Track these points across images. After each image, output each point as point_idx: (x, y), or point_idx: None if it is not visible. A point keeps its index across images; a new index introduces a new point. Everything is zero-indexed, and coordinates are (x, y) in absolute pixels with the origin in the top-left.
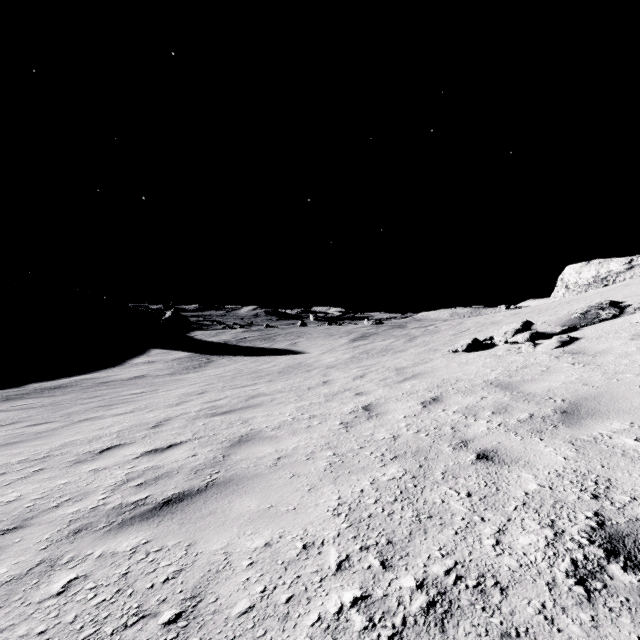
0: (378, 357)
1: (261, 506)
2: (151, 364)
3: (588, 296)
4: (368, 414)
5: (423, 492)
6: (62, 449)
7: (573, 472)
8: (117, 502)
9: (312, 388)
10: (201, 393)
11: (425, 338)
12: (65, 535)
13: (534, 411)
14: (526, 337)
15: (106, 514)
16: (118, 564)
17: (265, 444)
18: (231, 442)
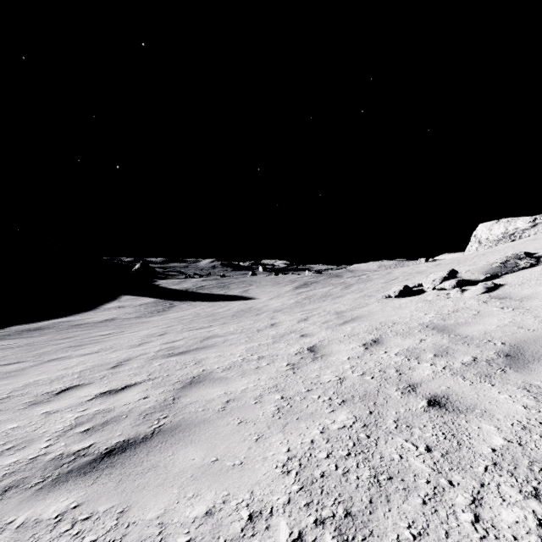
0: (319, 302)
1: (206, 459)
2: (121, 308)
3: (501, 249)
4: (313, 355)
5: (378, 445)
6: (24, 389)
7: (540, 424)
8: (59, 451)
9: (261, 330)
10: (162, 334)
11: (359, 286)
12: None
13: (476, 354)
14: (453, 284)
15: (43, 467)
16: (37, 538)
17: (215, 386)
18: (183, 383)
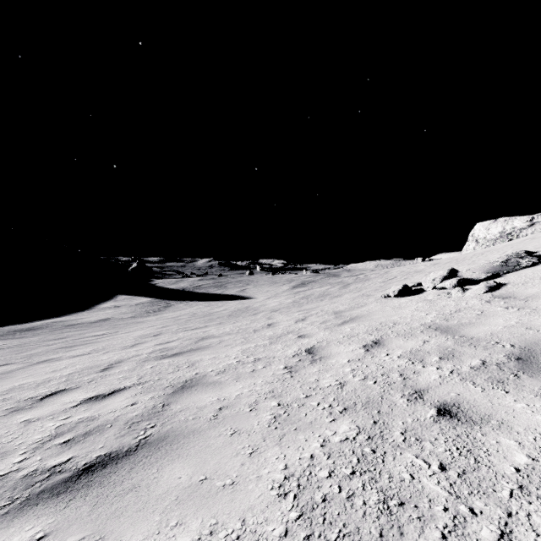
0: (317, 302)
1: (193, 478)
2: (117, 308)
3: (499, 248)
4: (311, 357)
5: (385, 461)
6: (7, 394)
7: None
8: (33, 467)
9: (258, 330)
10: (156, 335)
11: (357, 285)
12: None
13: (485, 357)
14: (454, 283)
15: (13, 486)
16: None
17: (208, 391)
18: (174, 388)
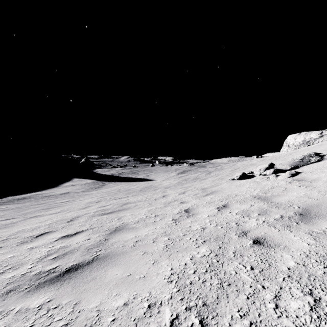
0: (192, 182)
1: (124, 274)
2: (73, 186)
3: (301, 150)
4: (187, 214)
5: (223, 266)
6: (16, 234)
7: (316, 254)
8: (38, 270)
9: (157, 199)
10: (98, 202)
11: (216, 172)
12: (1, 294)
13: (283, 213)
14: (271, 172)
15: (29, 279)
16: (28, 318)
17: (129, 232)
18: (110, 231)
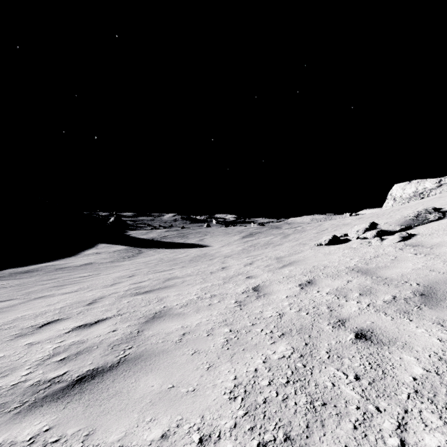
0: (262, 249)
1: (163, 386)
2: (98, 254)
3: (412, 205)
4: (257, 294)
5: (313, 373)
6: (12, 323)
7: None
8: (37, 379)
9: (213, 272)
10: (131, 276)
11: (295, 235)
12: None
13: (395, 293)
14: (374, 234)
15: (22, 392)
16: None
17: (174, 320)
18: (146, 318)
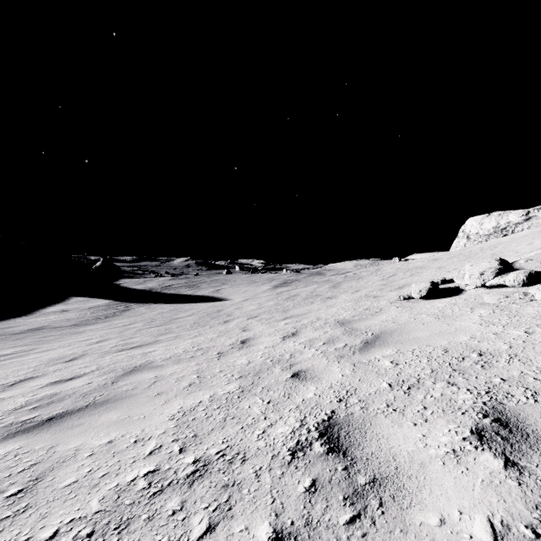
0: (306, 304)
1: None
2: (63, 313)
3: (513, 240)
4: (346, 477)
5: None
6: None
7: None
8: None
9: (224, 354)
10: (74, 358)
11: (351, 283)
12: None
13: None
14: (522, 278)
15: None
16: None
17: None
18: None
